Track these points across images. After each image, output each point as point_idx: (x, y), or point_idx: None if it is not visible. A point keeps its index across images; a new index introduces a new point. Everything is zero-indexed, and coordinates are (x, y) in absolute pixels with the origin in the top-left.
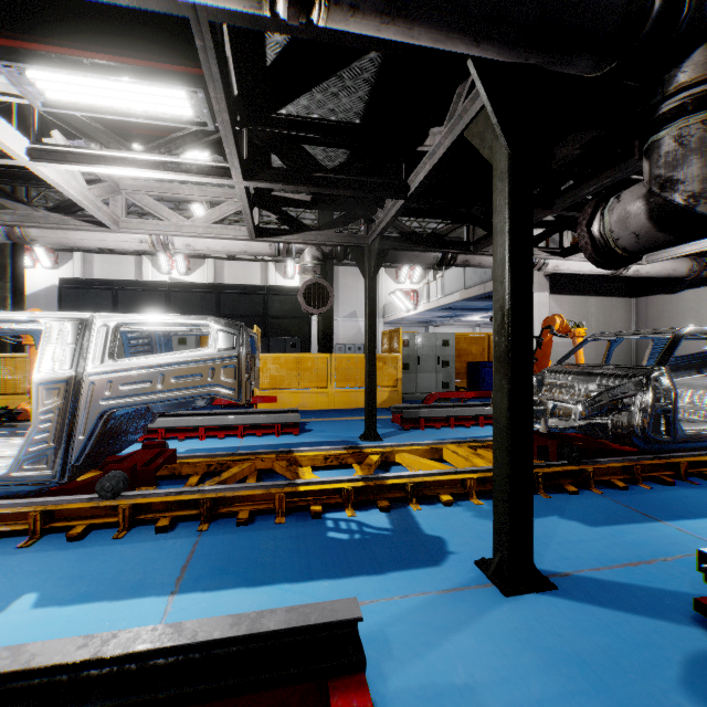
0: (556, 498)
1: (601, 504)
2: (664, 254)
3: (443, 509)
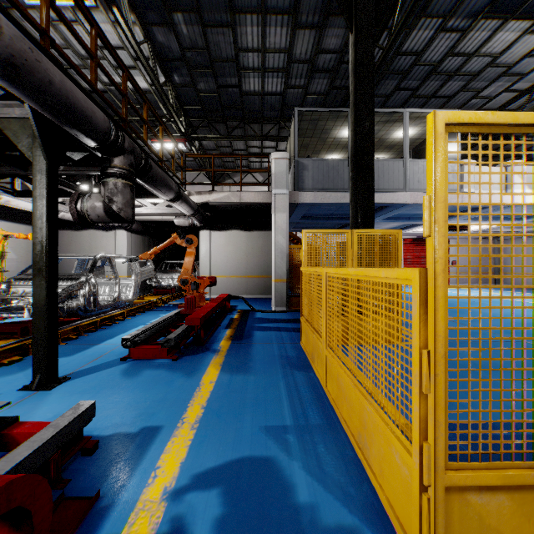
0: None
1: (69, 347)
2: None
3: None
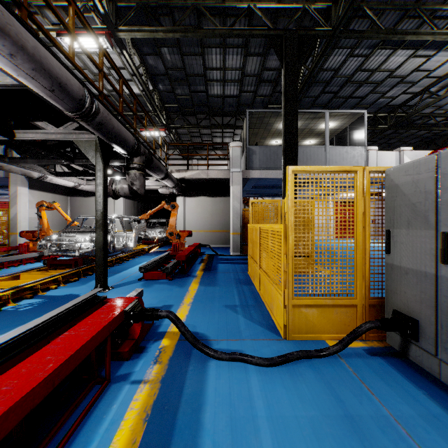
0: (88, 277)
1: None
2: (94, 183)
3: (55, 290)
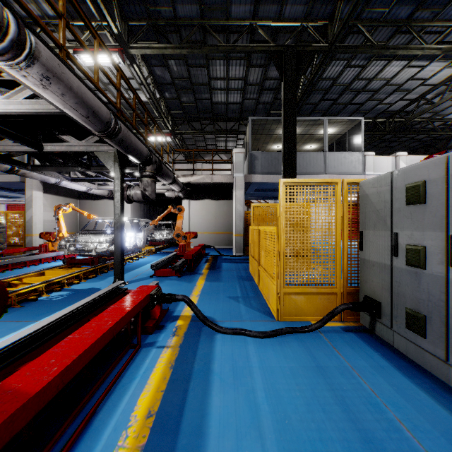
0: (105, 274)
1: None
2: (104, 187)
3: (78, 285)
